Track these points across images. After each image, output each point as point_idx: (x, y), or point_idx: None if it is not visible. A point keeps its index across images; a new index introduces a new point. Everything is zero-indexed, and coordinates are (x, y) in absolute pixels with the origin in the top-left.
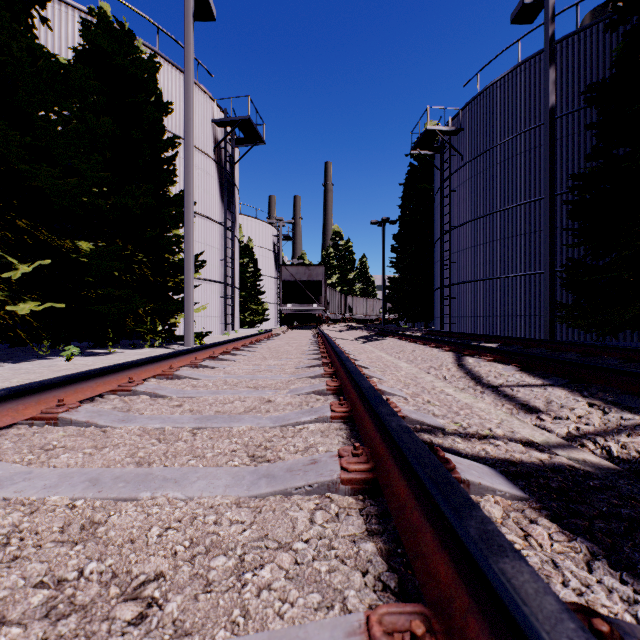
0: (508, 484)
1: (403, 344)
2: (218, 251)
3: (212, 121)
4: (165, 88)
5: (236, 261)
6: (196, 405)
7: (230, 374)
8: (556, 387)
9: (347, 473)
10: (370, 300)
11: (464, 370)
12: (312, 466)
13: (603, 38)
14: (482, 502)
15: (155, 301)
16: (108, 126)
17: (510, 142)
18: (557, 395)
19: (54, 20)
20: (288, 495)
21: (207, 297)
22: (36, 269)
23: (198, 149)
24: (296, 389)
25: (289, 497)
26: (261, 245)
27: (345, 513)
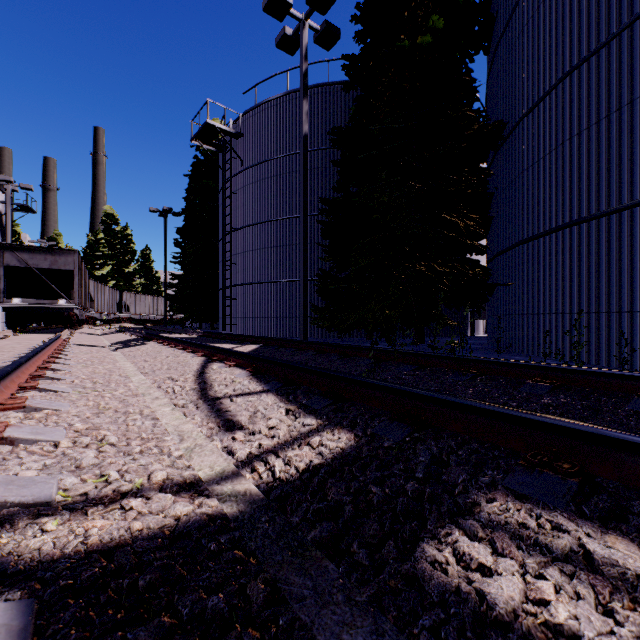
0: None
1: (161, 349)
2: None
3: None
4: None
5: None
6: None
7: None
8: (270, 393)
9: None
10: (154, 298)
11: (200, 380)
12: None
13: (345, 97)
14: None
15: None
16: None
17: (282, 160)
18: (265, 403)
19: None
20: None
21: None
22: None
23: None
24: None
25: None
26: None
27: None
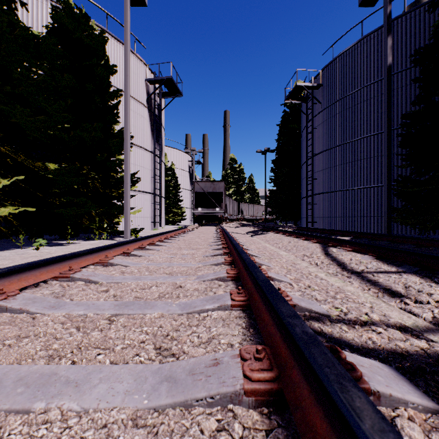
0: (415, 391)
1: (281, 237)
2: (150, 171)
3: (145, 80)
4: (112, 56)
5: (162, 178)
6: (120, 290)
7: (152, 261)
8: (410, 274)
9: (250, 383)
10: (256, 206)
11: (331, 258)
12: (214, 369)
13: (424, 18)
14: (398, 420)
15: (104, 206)
16: (70, 81)
17: (356, 93)
18: (413, 281)
19: (33, 7)
20: (188, 407)
21: (142, 203)
22: (16, 183)
23: (135, 99)
24: (202, 276)
25: (189, 410)
26: (180, 167)
27: (250, 438)
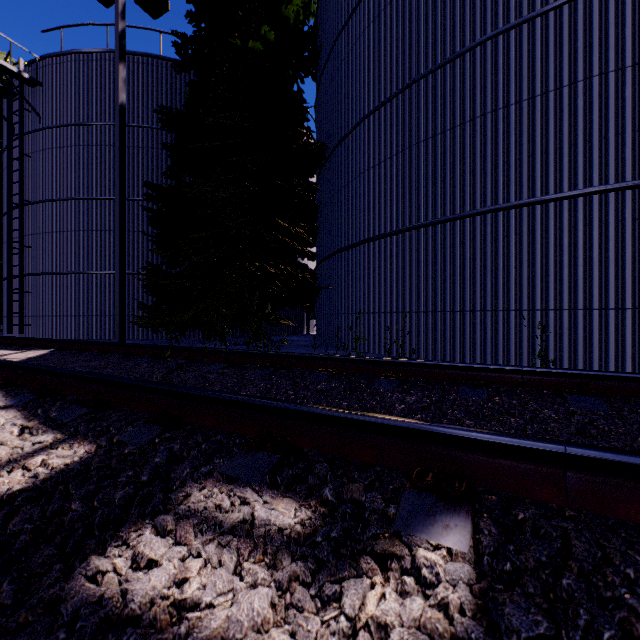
0: None
1: None
2: None
3: None
4: None
5: None
6: None
7: None
8: (11, 409)
9: None
10: None
11: None
12: None
13: (180, 78)
14: None
15: None
16: None
17: (99, 128)
18: None
19: None
20: None
21: None
22: None
23: None
24: None
25: None
26: None
27: None
